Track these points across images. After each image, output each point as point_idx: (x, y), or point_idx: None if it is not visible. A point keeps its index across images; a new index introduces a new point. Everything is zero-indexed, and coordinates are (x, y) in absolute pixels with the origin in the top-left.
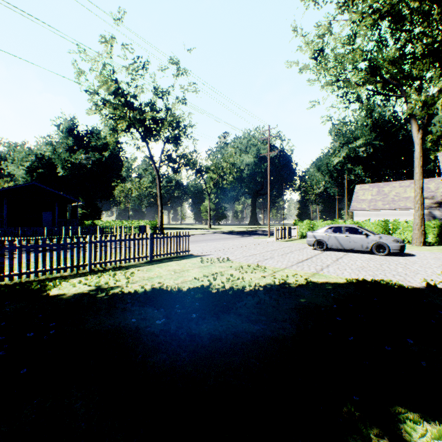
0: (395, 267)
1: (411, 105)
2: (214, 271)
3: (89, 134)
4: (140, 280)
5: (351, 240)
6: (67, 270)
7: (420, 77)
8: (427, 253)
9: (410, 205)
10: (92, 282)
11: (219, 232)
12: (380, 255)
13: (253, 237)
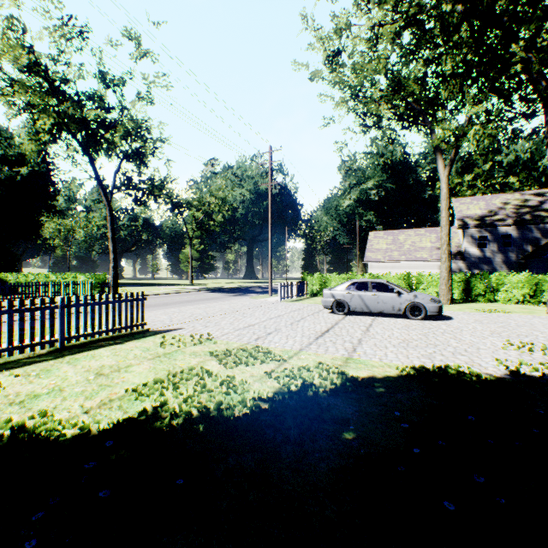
0: (445, 339)
1: (439, 134)
2: (179, 366)
3: None
4: None
5: (380, 300)
6: None
7: (443, 106)
8: (462, 313)
9: (427, 256)
10: None
11: (203, 289)
12: (416, 320)
13: (250, 297)
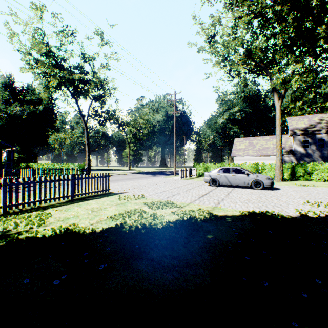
0: (271, 199)
1: (274, 81)
2: (129, 208)
3: (24, 90)
4: (54, 222)
5: (236, 178)
6: None
7: (279, 63)
8: (286, 186)
9: (270, 153)
10: None
11: (136, 172)
12: (257, 189)
13: (163, 177)
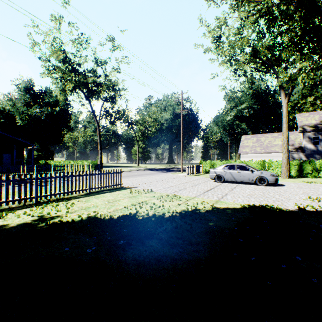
0: (273, 194)
1: (280, 79)
2: (140, 201)
3: (43, 93)
4: (78, 210)
5: (241, 175)
6: (15, 202)
7: (286, 60)
8: (292, 183)
9: (278, 150)
10: (36, 212)
11: (145, 169)
12: (262, 186)
13: (170, 173)
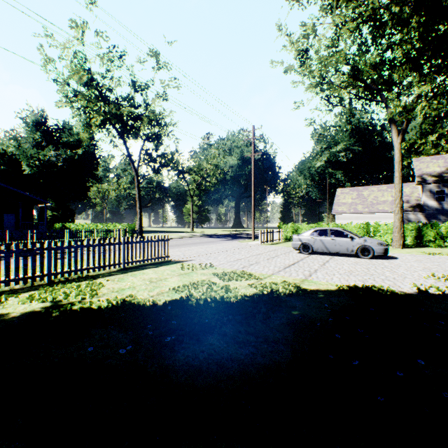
0: (382, 271)
1: (391, 110)
2: (195, 280)
3: (60, 129)
4: (108, 293)
5: (336, 243)
6: (19, 282)
7: (399, 83)
8: (408, 255)
9: (388, 208)
10: (48, 296)
11: (202, 235)
12: (365, 259)
13: (238, 241)
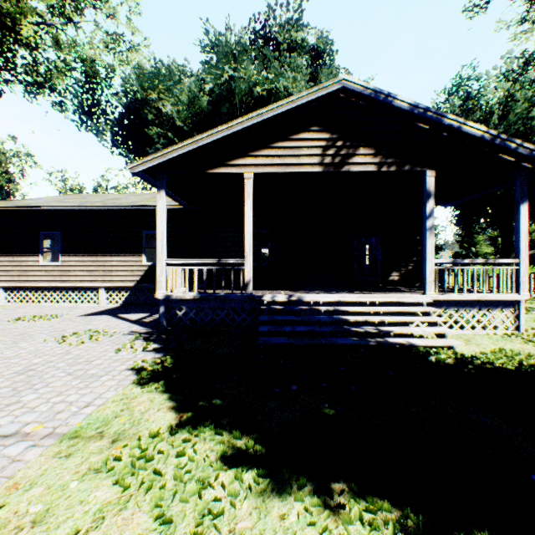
0: (0, 363)
1: None
2: None
3: None
4: None
5: None
6: None
7: None
8: None
9: None
10: None
11: None
12: None
13: None
